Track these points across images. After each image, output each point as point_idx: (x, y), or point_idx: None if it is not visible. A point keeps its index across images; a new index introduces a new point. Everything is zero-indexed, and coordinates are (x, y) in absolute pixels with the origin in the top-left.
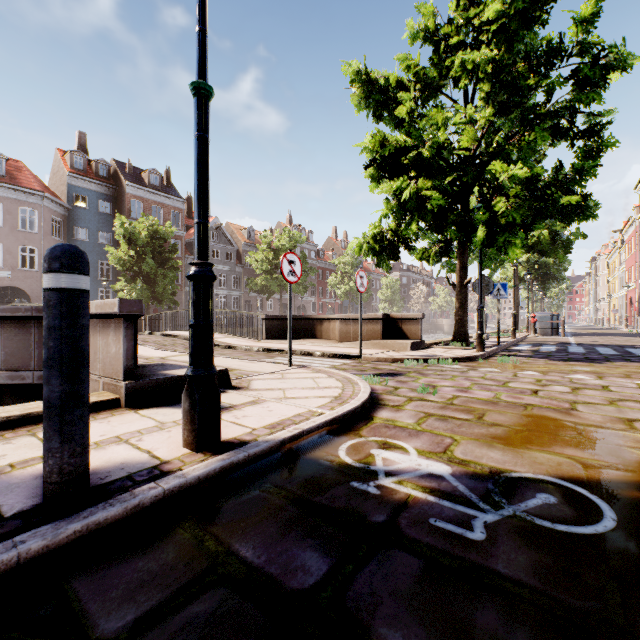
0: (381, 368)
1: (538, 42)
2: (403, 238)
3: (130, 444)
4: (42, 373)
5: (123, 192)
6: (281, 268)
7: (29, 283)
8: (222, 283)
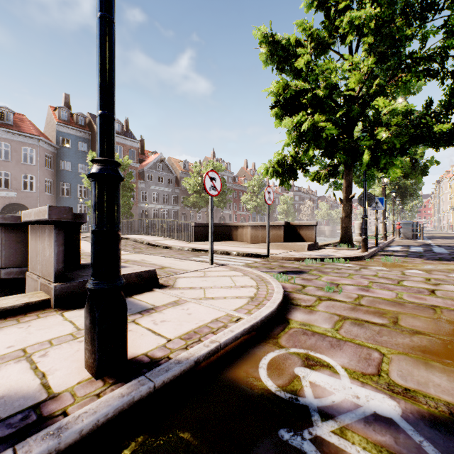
0: (286, 266)
1: (413, 1)
2: (300, 163)
3: (30, 362)
4: (8, 270)
5: (95, 136)
6: (204, 183)
7: (29, 201)
8: (165, 200)
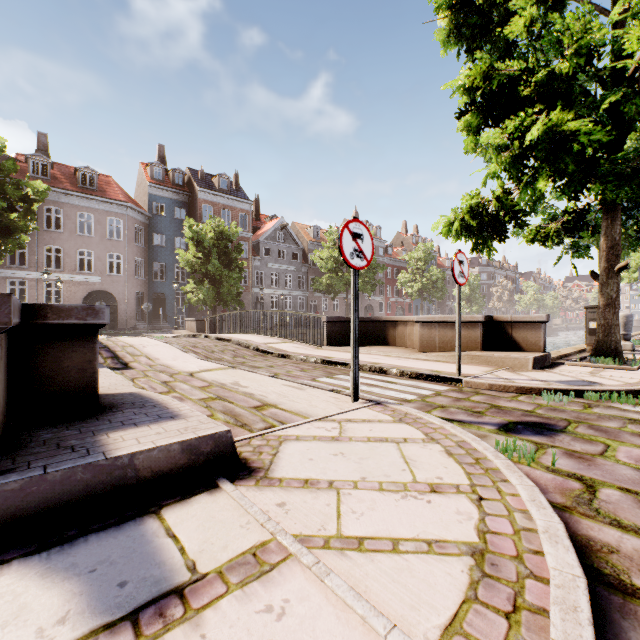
0: (506, 407)
1: None
2: (512, 210)
3: None
4: None
5: (195, 198)
6: (340, 245)
7: (115, 287)
8: (288, 283)
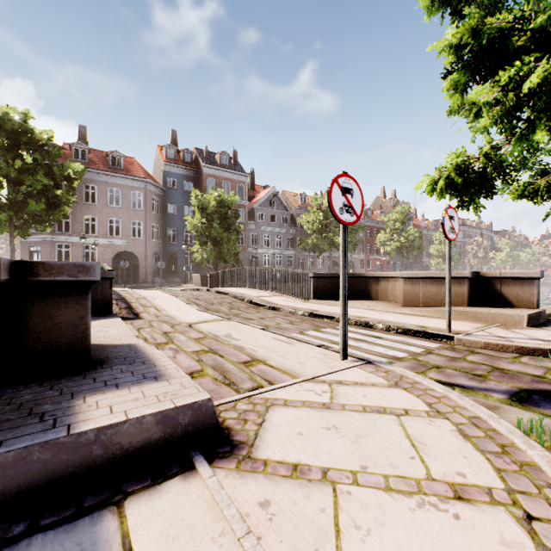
0: (510, 371)
1: None
2: (501, 166)
3: None
4: None
5: (201, 173)
6: (329, 200)
7: (137, 248)
8: (278, 244)
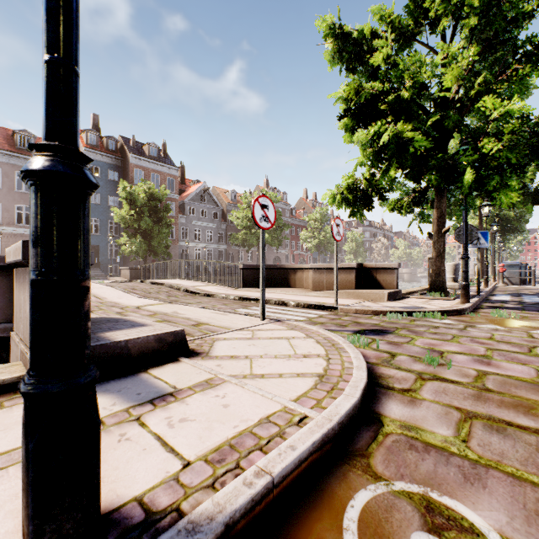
0: (362, 322)
1: None
2: (377, 188)
3: None
4: (1, 326)
5: (128, 162)
6: (253, 212)
7: None
8: (209, 238)
